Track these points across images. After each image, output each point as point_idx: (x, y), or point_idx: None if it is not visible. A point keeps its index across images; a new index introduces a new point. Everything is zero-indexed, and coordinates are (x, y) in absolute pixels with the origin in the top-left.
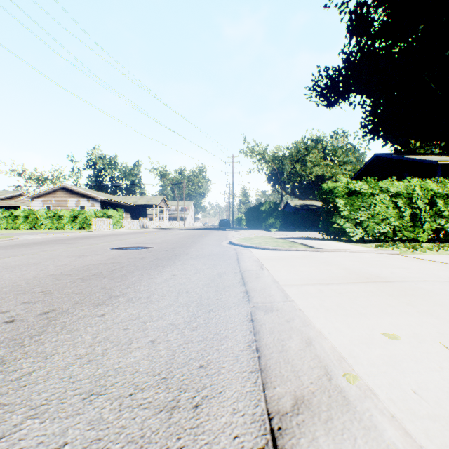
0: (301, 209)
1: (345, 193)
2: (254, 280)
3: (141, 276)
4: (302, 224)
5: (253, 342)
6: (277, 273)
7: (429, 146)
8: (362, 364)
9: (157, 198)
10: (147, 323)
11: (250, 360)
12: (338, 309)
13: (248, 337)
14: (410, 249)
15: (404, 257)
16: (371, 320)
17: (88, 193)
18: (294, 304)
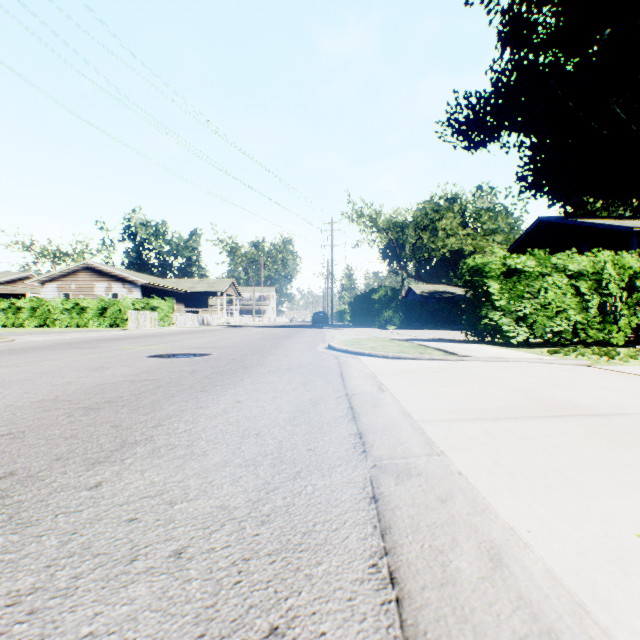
0: (430, 298)
1: (501, 272)
2: (370, 412)
3: (184, 403)
4: (432, 319)
5: (382, 557)
6: (407, 399)
7: (615, 207)
8: (632, 628)
9: (223, 283)
10: (176, 504)
11: (379, 613)
12: (530, 472)
13: (369, 541)
14: (603, 357)
15: (600, 371)
16: (602, 499)
17: (124, 274)
18: (446, 460)
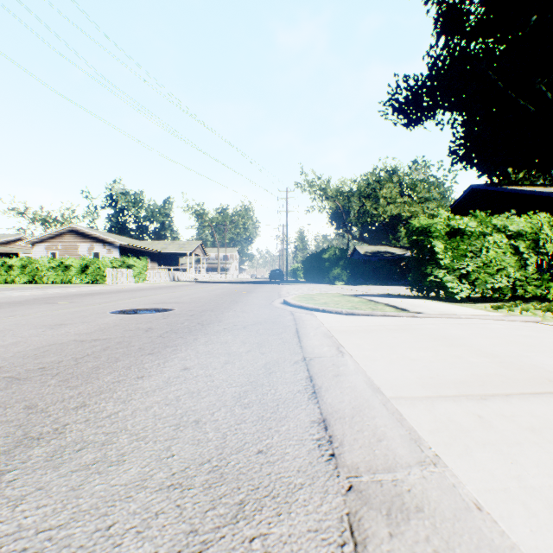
0: (373, 257)
1: (445, 233)
2: (333, 385)
3: (125, 370)
4: (375, 276)
5: None
6: (371, 365)
7: (537, 177)
8: None
9: (192, 244)
10: None
11: None
12: None
13: None
14: (546, 312)
15: None
16: None
17: (104, 237)
18: (449, 475)
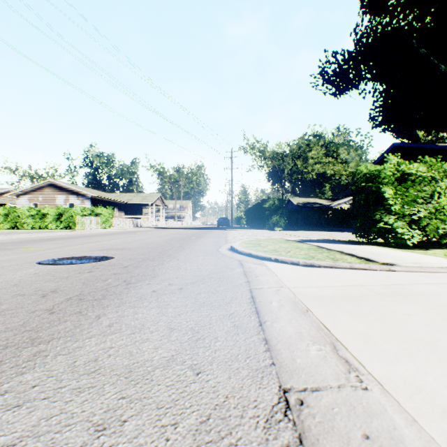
0: (304, 207)
1: (394, 178)
2: None
3: None
4: (306, 223)
5: None
6: None
7: (445, 138)
8: None
9: (153, 196)
10: None
11: None
12: None
13: None
14: None
15: None
16: None
17: (78, 189)
18: None
